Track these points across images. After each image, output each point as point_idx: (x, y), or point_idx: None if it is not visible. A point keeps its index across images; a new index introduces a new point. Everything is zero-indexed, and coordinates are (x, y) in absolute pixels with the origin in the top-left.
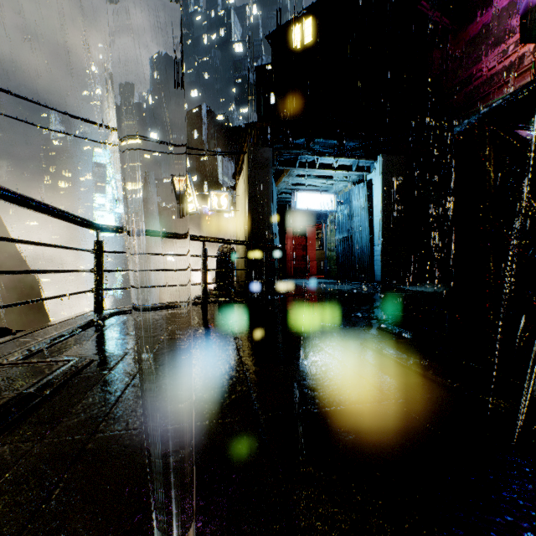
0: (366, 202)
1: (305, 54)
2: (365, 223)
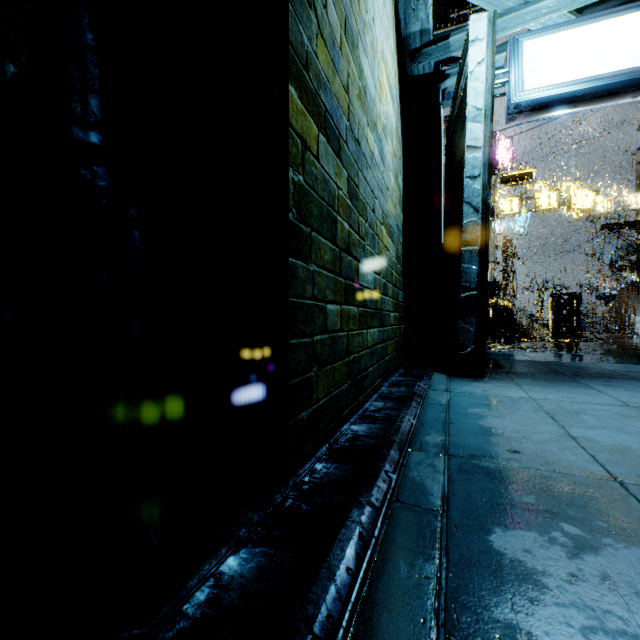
0: None
1: None
2: None
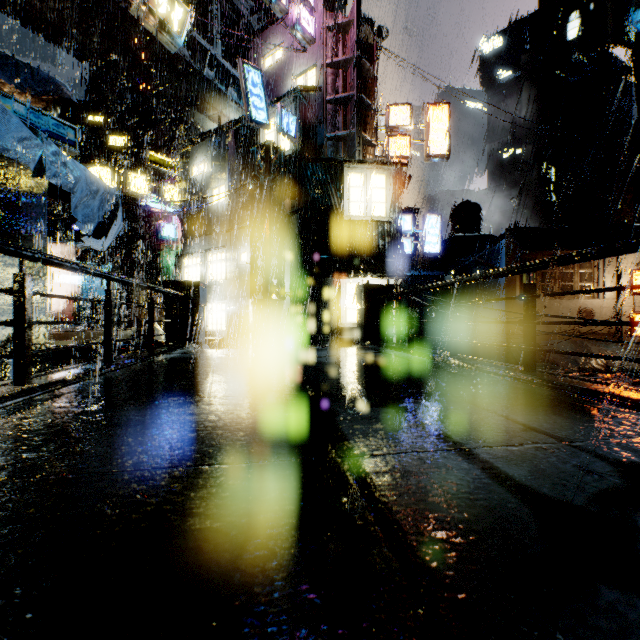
0: (100, 284)
1: None
2: (99, 294)
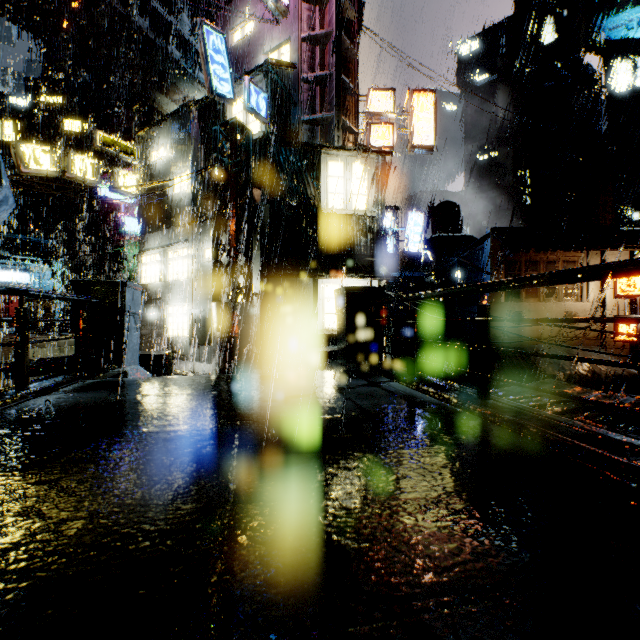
0: (50, 282)
1: (5, 148)
2: None
